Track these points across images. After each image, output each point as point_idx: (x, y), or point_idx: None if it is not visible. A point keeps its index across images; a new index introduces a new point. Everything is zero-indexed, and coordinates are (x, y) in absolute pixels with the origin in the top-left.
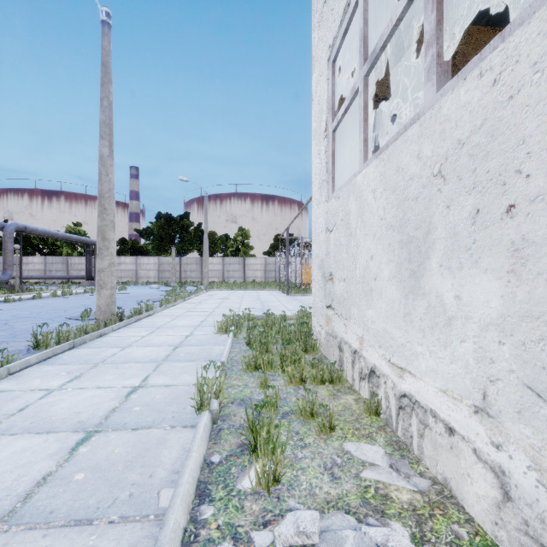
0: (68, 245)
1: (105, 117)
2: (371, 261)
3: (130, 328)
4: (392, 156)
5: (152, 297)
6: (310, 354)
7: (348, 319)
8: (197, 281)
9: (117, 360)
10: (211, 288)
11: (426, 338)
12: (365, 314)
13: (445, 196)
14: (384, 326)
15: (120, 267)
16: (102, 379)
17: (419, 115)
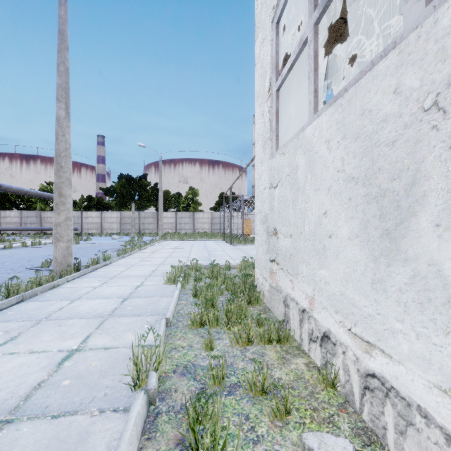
0: (42, 201)
1: (61, 81)
2: (324, 217)
3: (84, 278)
4: (354, 99)
5: (112, 246)
6: (254, 306)
7: (295, 275)
8: (153, 232)
9: (62, 315)
10: (165, 238)
11: (409, 314)
12: (316, 274)
13: (447, 133)
14: (342, 289)
15: (87, 220)
16: (39, 341)
17: (395, 43)
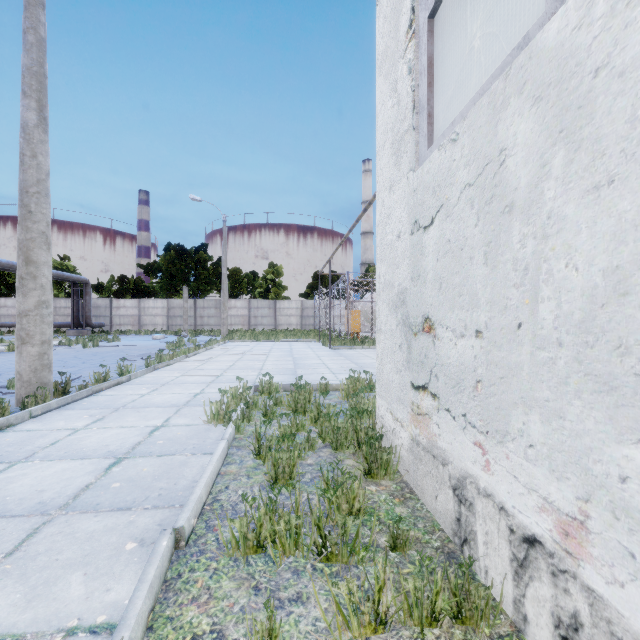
0: (53, 284)
1: (30, 61)
2: None
3: (68, 410)
4: None
5: (147, 351)
6: (379, 480)
7: (494, 435)
8: (216, 329)
9: None
10: (231, 338)
11: None
12: (599, 452)
13: None
14: None
15: (119, 311)
16: None
17: None
